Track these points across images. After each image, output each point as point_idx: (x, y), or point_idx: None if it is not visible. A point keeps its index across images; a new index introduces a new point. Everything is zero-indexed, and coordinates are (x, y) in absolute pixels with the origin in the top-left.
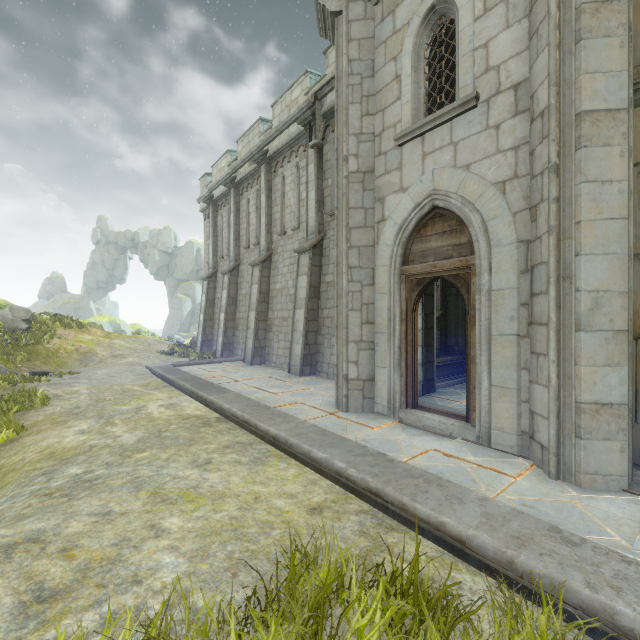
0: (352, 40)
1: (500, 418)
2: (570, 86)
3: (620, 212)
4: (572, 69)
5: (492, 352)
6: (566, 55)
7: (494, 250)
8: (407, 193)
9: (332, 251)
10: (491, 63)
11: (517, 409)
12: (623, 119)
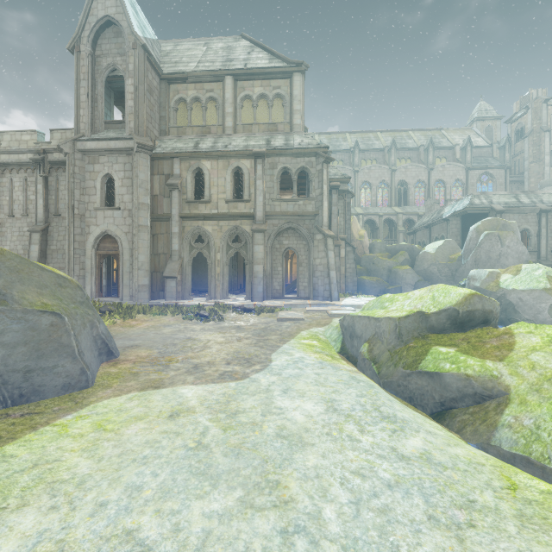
0: (76, 166)
1: (126, 293)
2: (138, 218)
3: (147, 246)
4: (138, 215)
5: (124, 276)
6: (137, 211)
7: (124, 250)
8: (99, 227)
9: (56, 234)
10: (124, 201)
11: (130, 290)
12: (148, 228)
